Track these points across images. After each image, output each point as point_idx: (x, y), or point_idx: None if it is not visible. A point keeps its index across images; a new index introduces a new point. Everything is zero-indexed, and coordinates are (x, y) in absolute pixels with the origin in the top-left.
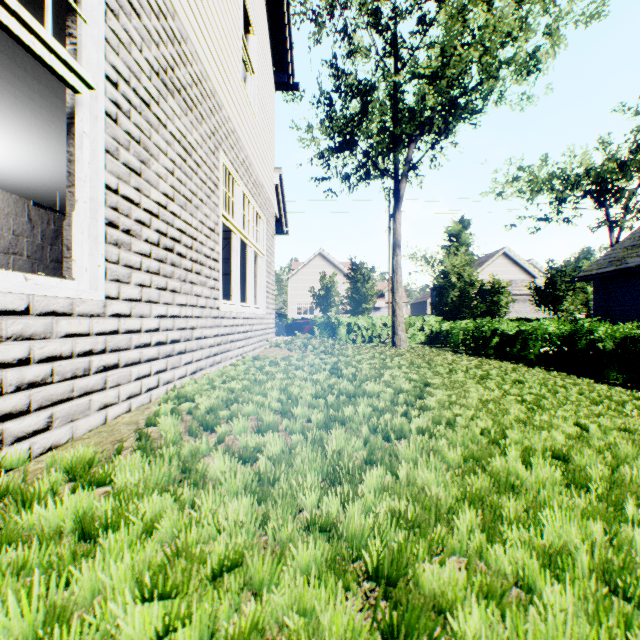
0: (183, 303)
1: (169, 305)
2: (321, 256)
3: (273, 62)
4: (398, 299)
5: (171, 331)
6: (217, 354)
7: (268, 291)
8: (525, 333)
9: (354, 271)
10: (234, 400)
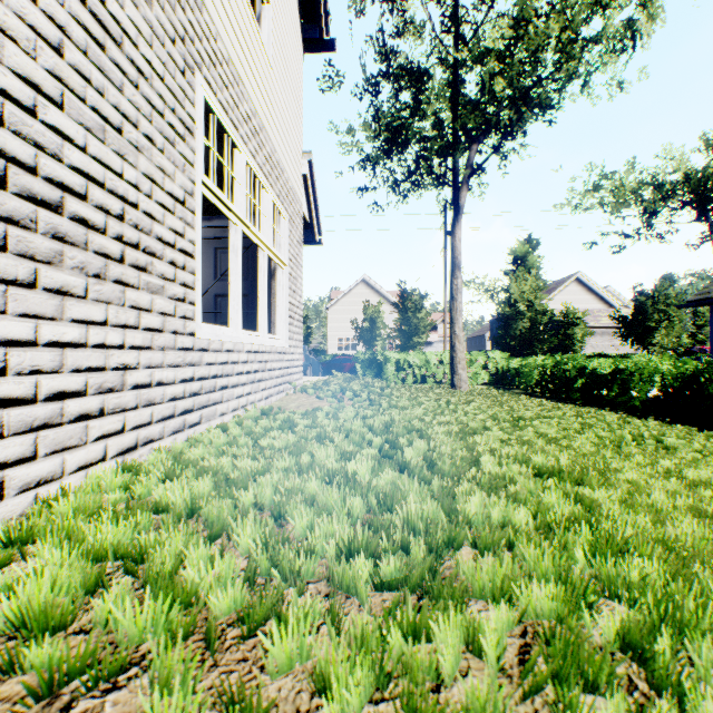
0: (94, 319)
1: (43, 320)
2: (365, 283)
3: (300, 10)
4: (458, 331)
5: (51, 374)
6: (191, 410)
7: (292, 316)
8: (626, 372)
9: (404, 298)
10: (138, 555)
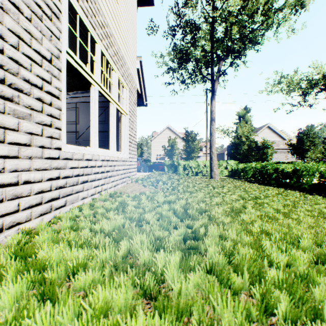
0: None
1: None
2: (168, 129)
3: None
4: (213, 150)
5: None
6: (57, 198)
7: (131, 141)
8: (300, 171)
9: (187, 135)
10: None
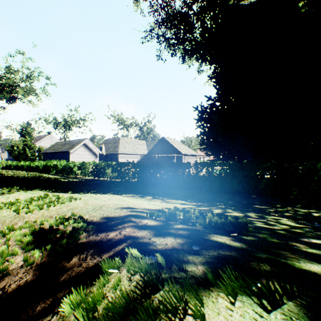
0: None
1: None
2: None
3: None
4: None
5: None
6: None
7: None
8: (24, 165)
9: None
10: None
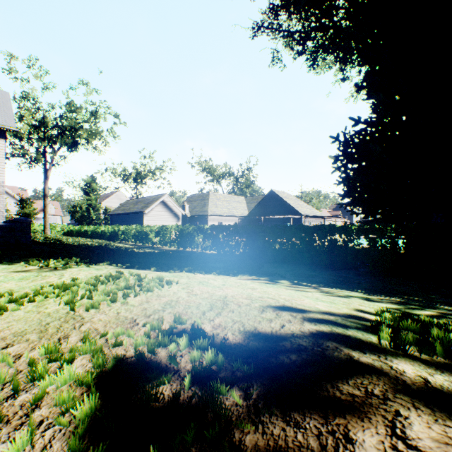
0: None
1: None
2: None
3: None
4: (47, 218)
5: None
6: None
7: None
8: (87, 230)
9: (22, 202)
10: None
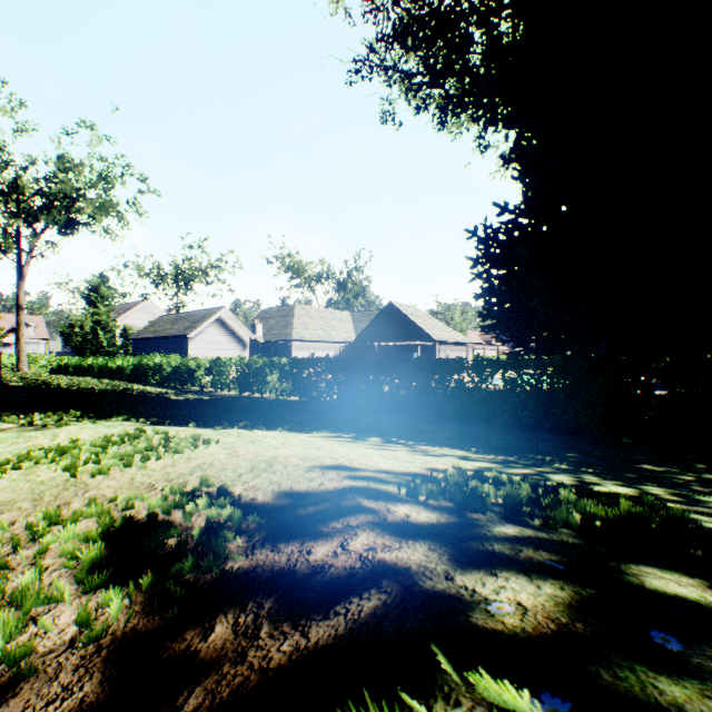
0: None
1: None
2: None
3: None
4: (23, 345)
5: None
6: None
7: None
8: (93, 364)
9: None
10: None
